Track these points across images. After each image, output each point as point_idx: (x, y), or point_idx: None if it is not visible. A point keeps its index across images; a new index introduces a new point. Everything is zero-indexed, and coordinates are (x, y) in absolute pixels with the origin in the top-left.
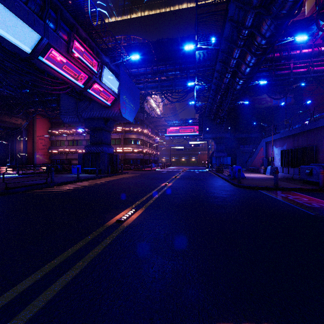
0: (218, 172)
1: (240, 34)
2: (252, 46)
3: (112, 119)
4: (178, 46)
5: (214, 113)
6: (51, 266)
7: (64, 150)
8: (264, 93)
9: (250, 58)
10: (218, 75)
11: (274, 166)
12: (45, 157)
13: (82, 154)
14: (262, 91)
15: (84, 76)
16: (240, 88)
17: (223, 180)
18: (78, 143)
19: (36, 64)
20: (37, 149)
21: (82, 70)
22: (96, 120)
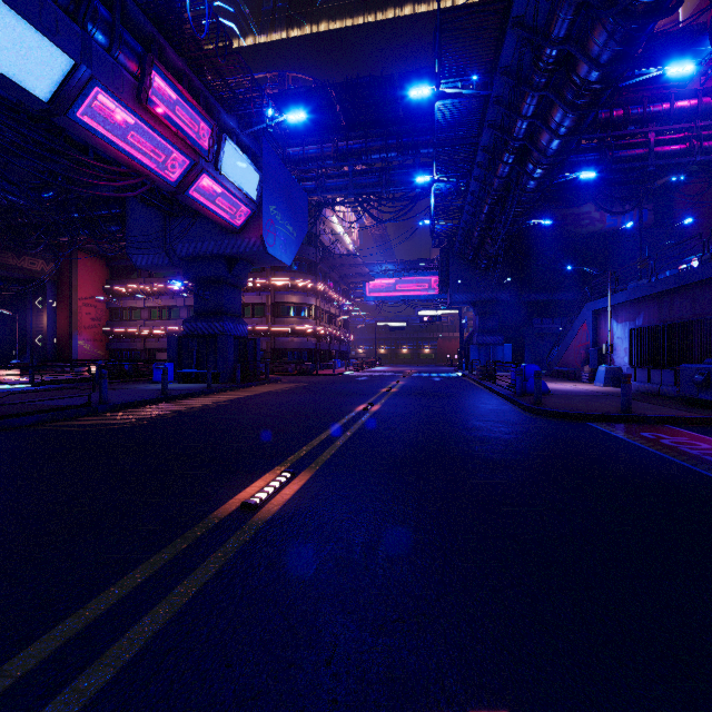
0: (486, 380)
1: (539, 58)
2: (566, 87)
3: (245, 260)
4: (395, 94)
5: (475, 246)
6: (35, 656)
7: (138, 330)
8: (589, 200)
9: (562, 116)
10: (486, 158)
11: (614, 366)
12: (98, 345)
13: (177, 337)
14: (582, 197)
15: (178, 158)
16: (536, 188)
17: (497, 399)
18: (171, 314)
19: (64, 127)
20: (80, 327)
21: (173, 145)
22: (208, 262)
